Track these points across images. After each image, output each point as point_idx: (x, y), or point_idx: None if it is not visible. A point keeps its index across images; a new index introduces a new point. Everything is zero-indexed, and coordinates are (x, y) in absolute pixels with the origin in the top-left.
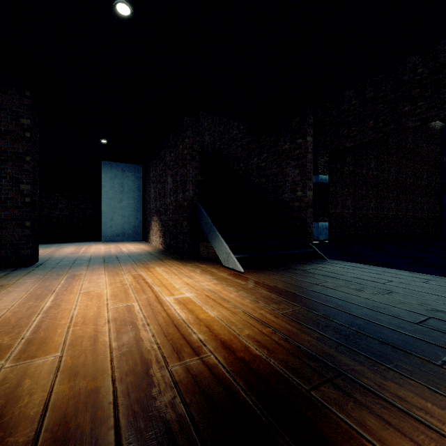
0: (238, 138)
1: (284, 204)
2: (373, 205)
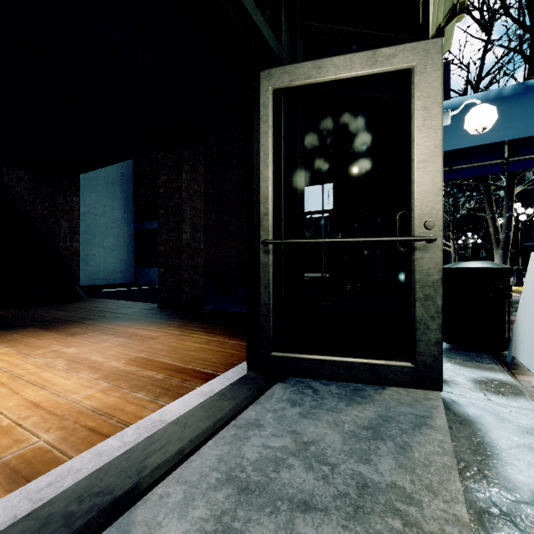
0: (25, 179)
1: (60, 252)
2: (213, 252)
